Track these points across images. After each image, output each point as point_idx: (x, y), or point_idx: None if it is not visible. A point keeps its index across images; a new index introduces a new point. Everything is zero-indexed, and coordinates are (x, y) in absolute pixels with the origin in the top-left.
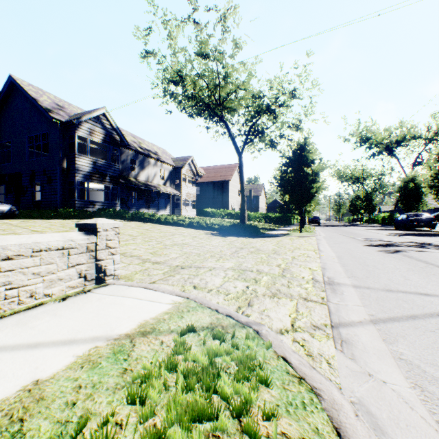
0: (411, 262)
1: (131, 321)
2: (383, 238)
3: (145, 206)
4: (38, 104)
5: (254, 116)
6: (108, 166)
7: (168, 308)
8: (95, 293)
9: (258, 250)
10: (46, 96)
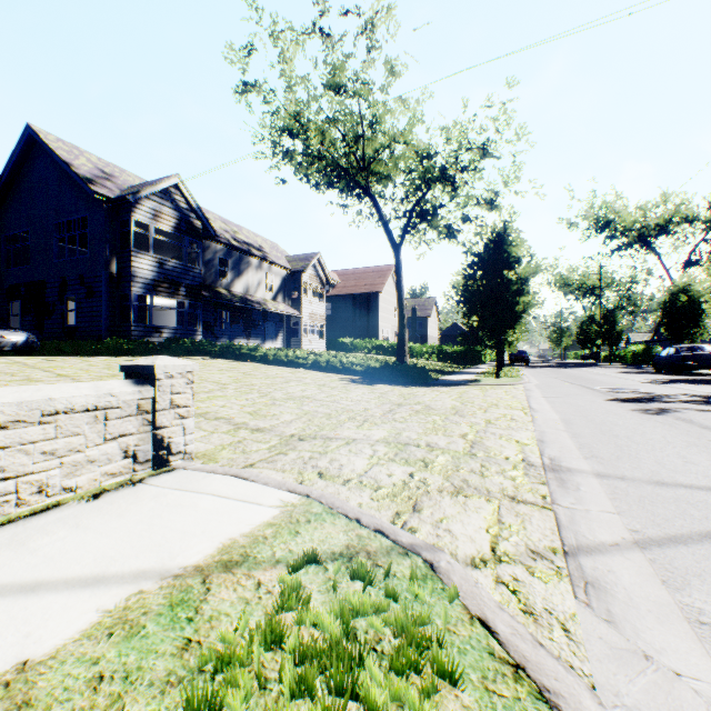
0: (691, 430)
1: (207, 540)
2: (638, 387)
3: (242, 335)
4: (72, 171)
5: (420, 186)
6: (182, 270)
7: (273, 515)
8: (150, 486)
9: (427, 409)
10: (84, 158)
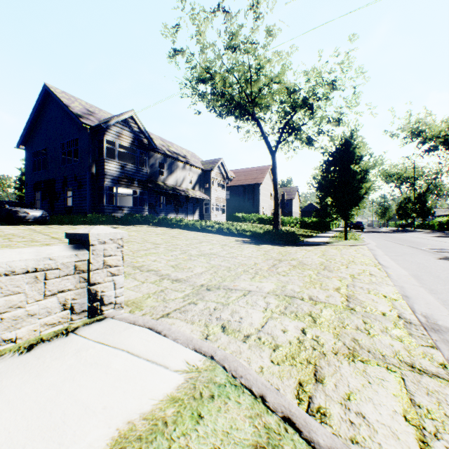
0: None
1: (104, 423)
2: None
3: (173, 211)
4: (69, 110)
5: (288, 112)
6: (136, 170)
7: (177, 384)
8: (79, 337)
9: (301, 264)
10: (77, 102)
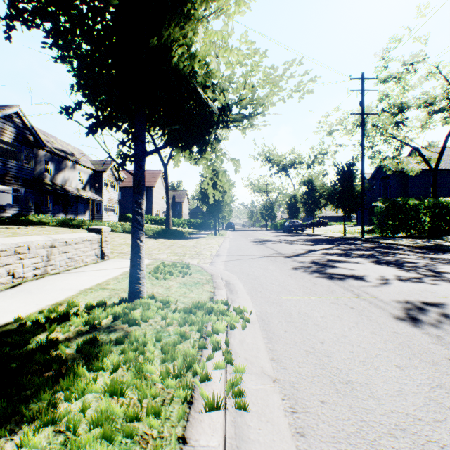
0: (262, 247)
1: None
2: (267, 238)
3: (61, 211)
4: None
5: None
6: (20, 168)
7: (150, 262)
8: (108, 262)
9: (183, 246)
10: None
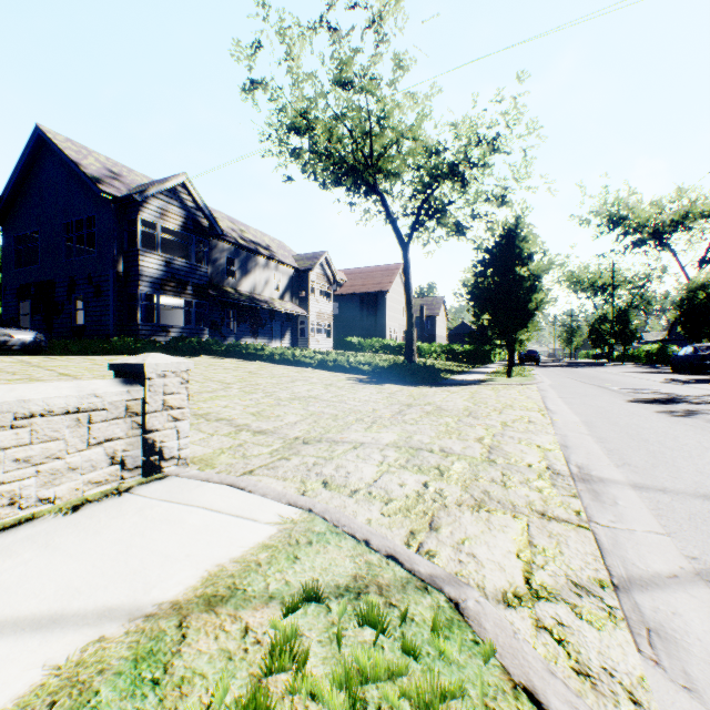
0: None
1: (190, 566)
2: (657, 388)
3: (249, 334)
4: (80, 170)
5: (428, 183)
6: (189, 268)
7: (269, 534)
8: (137, 496)
9: (439, 410)
10: (93, 157)
